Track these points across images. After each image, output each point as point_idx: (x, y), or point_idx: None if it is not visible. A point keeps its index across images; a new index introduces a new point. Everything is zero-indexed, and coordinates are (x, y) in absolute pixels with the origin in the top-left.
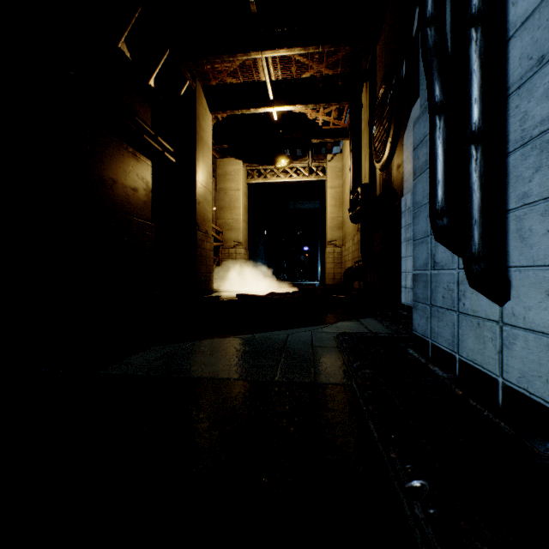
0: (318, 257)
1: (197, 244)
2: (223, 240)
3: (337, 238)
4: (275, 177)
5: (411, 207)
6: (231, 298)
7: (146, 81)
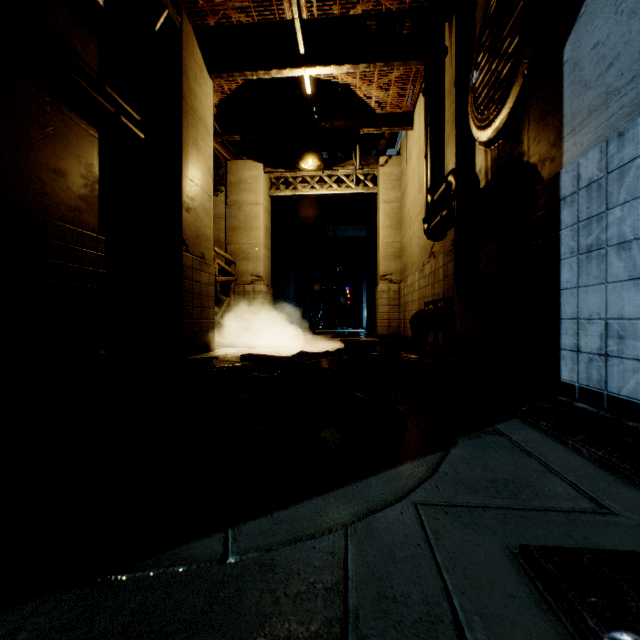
0: (363, 299)
1: (184, 274)
2: (236, 273)
3: (393, 270)
4: (309, 189)
5: (602, 176)
6: (236, 360)
7: None
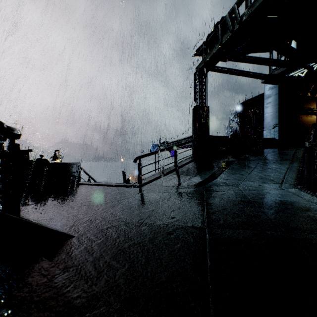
0: None
1: None
2: None
3: None
4: None
5: None
6: None
7: (314, 97)
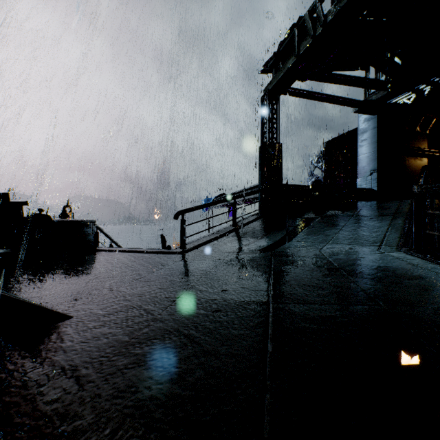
0: None
1: None
2: None
3: None
4: None
5: None
6: None
7: (424, 133)
